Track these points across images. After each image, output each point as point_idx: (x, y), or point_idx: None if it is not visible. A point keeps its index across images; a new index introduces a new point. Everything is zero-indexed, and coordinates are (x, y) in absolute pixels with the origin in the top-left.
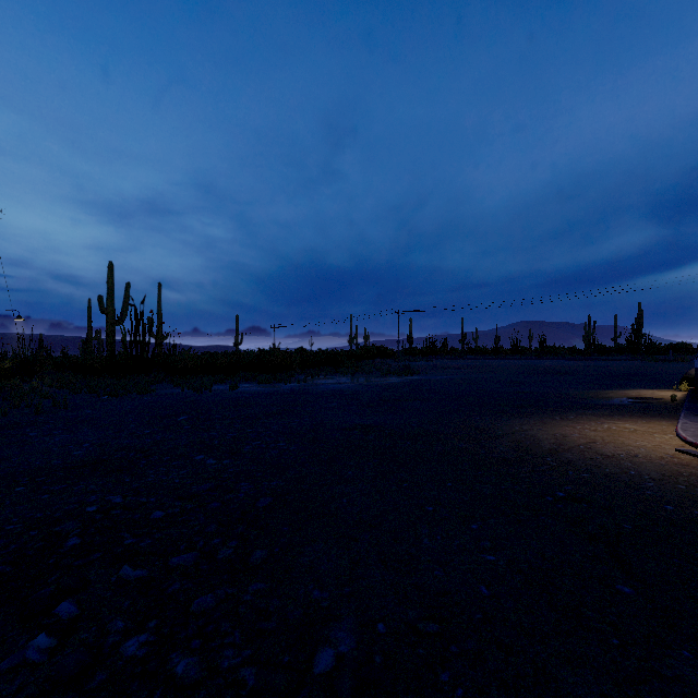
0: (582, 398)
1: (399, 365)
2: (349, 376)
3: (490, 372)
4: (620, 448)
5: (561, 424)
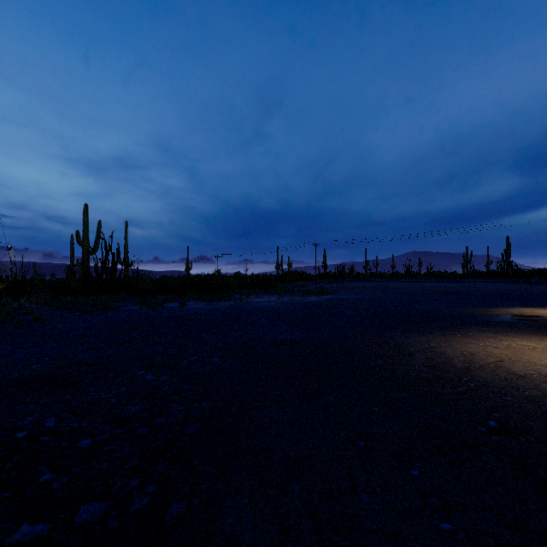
0: (473, 315)
1: (316, 287)
2: (276, 296)
3: (390, 292)
4: (529, 368)
5: (464, 341)
